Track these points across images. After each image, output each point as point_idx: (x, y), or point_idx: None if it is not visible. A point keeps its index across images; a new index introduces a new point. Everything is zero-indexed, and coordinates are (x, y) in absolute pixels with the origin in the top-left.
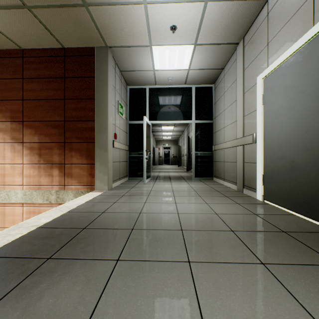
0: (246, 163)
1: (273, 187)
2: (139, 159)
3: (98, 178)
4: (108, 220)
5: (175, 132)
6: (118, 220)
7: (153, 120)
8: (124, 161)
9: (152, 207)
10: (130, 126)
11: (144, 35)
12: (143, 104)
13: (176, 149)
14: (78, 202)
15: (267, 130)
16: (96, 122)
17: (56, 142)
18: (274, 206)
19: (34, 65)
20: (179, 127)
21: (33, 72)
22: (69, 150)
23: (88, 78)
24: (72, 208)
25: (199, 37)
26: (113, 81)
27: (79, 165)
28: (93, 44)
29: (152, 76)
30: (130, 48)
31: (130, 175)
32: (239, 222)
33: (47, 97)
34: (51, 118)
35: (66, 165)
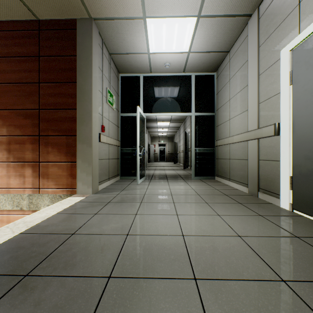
0: (262, 160)
1: (311, 194)
2: (132, 156)
3: (81, 179)
4: (74, 251)
5: (170, 128)
6: (90, 253)
7: (148, 113)
8: (115, 158)
9: (146, 223)
10: (122, 119)
11: (136, 0)
12: (136, 94)
13: (172, 146)
14: (45, 213)
15: (300, 117)
16: (77, 111)
17: (28, 135)
18: (312, 220)
19: (2, 41)
20: (175, 123)
21: (0, 49)
22: (44, 145)
23: (68, 56)
24: (30, 226)
25: (204, 4)
26: (100, 63)
27: (58, 163)
28: (73, 14)
29: (147, 60)
30: (119, 21)
31: (122, 174)
32: (284, 256)
33: (17, 81)
34: (23, 106)
35: (40, 163)
